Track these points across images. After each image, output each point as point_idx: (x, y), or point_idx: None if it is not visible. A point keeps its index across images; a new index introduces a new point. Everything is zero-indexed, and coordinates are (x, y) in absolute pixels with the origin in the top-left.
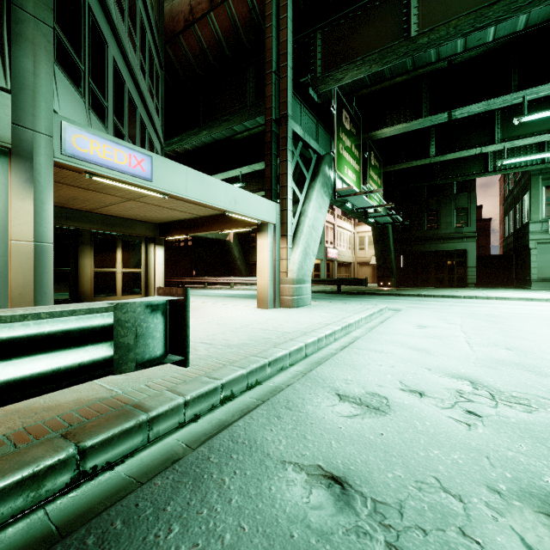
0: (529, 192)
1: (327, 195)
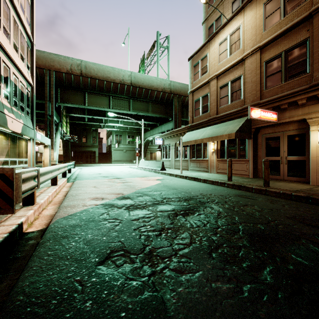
0: (112, 135)
1: (60, 135)
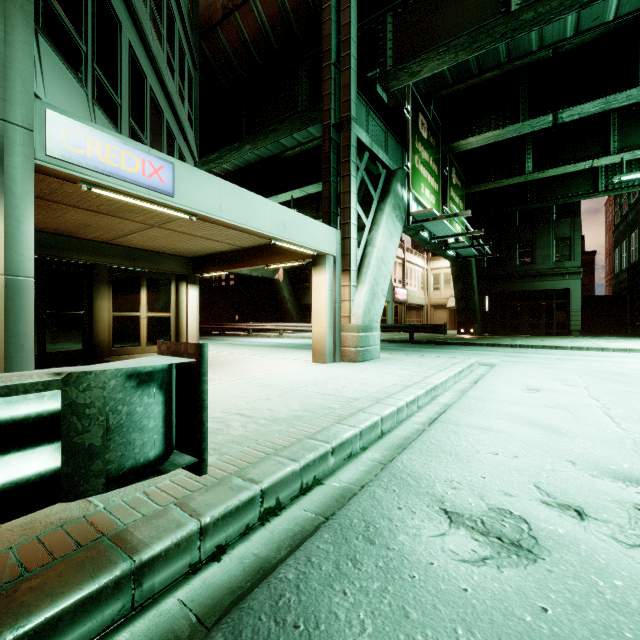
0: None
1: (400, 220)
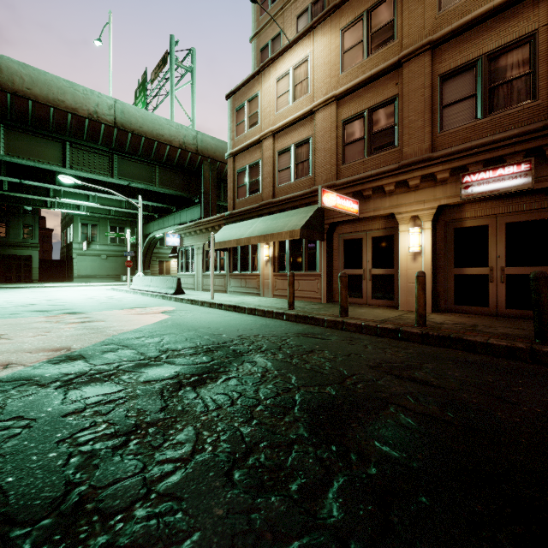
0: (73, 224)
1: None
